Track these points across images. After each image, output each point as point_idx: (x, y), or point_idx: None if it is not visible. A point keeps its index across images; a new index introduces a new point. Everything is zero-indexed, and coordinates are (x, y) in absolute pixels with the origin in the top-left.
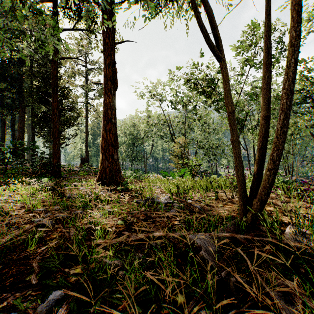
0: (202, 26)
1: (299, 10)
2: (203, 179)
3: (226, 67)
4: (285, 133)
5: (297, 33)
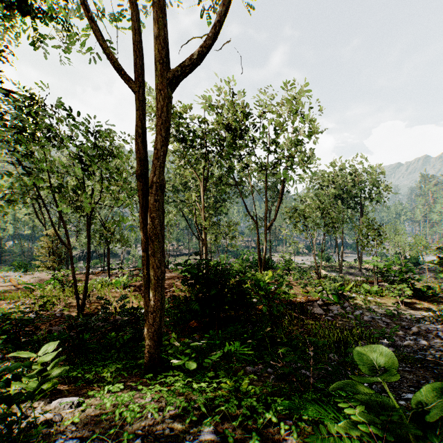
0: (59, 237)
1: (88, 254)
2: (70, 291)
3: (71, 253)
4: (86, 287)
5: (87, 260)
